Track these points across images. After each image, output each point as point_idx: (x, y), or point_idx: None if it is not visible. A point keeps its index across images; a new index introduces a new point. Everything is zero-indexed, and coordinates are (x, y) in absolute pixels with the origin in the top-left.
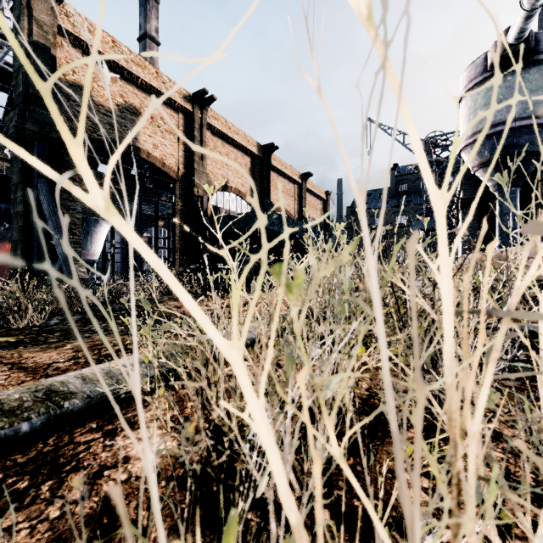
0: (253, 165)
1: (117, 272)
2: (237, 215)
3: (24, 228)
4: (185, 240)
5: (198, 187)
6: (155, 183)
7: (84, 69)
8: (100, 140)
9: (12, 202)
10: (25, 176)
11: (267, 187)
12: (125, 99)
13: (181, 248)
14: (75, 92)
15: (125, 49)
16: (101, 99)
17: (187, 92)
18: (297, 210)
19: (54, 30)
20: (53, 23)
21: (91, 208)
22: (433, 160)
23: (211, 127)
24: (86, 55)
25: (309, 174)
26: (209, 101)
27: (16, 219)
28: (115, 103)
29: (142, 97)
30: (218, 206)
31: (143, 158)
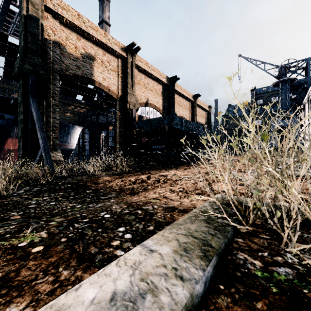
0: (163, 90)
1: (87, 156)
2: (153, 119)
3: (24, 129)
4: (122, 136)
5: (130, 103)
6: (108, 105)
7: (61, 32)
8: (70, 75)
9: (18, 113)
10: (24, 97)
11: (172, 103)
12: (86, 50)
13: (119, 141)
14: (56, 47)
15: (86, 19)
16: (71, 51)
17: (123, 45)
18: (191, 118)
19: (42, 8)
20: (42, 3)
21: (72, 120)
22: (287, 79)
23: (138, 67)
24: (62, 24)
25: (198, 95)
26: (136, 50)
27: (20, 123)
28: (80, 53)
29: (96, 49)
30: (142, 115)
31: (97, 86)
